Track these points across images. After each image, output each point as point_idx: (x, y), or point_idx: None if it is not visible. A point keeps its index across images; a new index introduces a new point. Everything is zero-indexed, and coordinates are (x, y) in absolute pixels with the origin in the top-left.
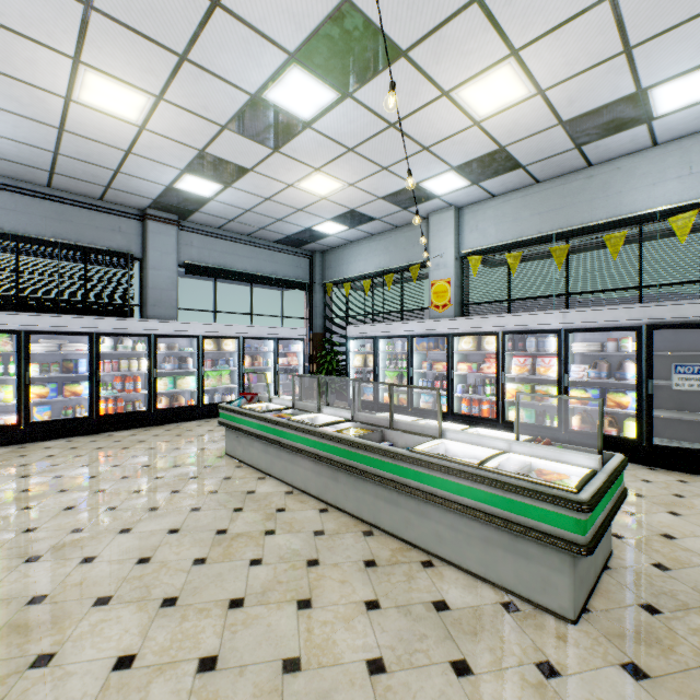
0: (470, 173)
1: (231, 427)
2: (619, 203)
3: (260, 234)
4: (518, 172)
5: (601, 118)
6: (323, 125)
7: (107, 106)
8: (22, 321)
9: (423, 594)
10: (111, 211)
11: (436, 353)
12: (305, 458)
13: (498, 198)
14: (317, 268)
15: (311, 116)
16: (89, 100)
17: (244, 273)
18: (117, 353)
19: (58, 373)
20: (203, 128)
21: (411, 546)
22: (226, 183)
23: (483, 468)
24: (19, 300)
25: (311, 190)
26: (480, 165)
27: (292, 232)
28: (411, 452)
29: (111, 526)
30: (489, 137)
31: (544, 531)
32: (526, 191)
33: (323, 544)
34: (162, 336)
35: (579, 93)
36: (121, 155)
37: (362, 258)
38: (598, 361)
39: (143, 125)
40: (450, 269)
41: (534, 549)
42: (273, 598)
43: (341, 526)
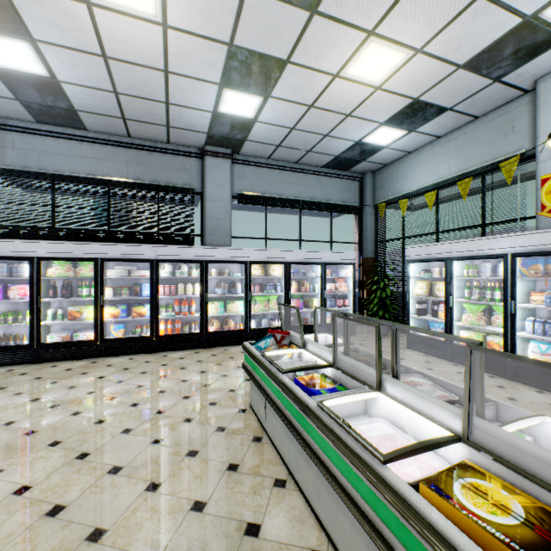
0: None
1: (251, 377)
2: None
3: (308, 159)
4: None
5: None
6: None
7: None
8: (98, 249)
9: None
10: (176, 152)
11: None
12: None
13: None
14: (367, 190)
15: None
16: None
17: (293, 200)
18: (178, 278)
19: (127, 296)
20: None
21: None
22: (265, 92)
23: None
24: (107, 233)
25: (361, 78)
26: None
27: (340, 150)
28: None
29: None
30: None
31: None
32: None
33: None
34: (212, 262)
35: None
36: (163, 79)
37: (423, 169)
38: None
39: (164, 20)
40: None
41: None
42: None
43: None
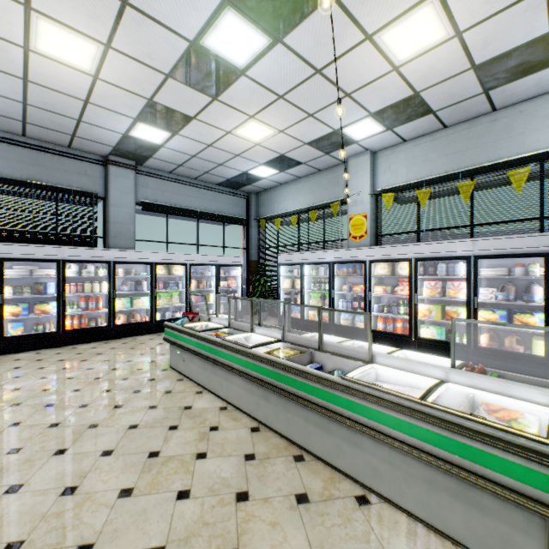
0: (386, 119)
1: (173, 343)
2: (522, 143)
3: (205, 178)
4: (429, 117)
5: (511, 61)
6: (256, 72)
7: (62, 56)
8: None
9: (362, 545)
10: (78, 157)
11: (354, 277)
12: (238, 377)
13: (408, 143)
14: (253, 206)
15: (245, 63)
16: (45, 49)
17: (191, 211)
18: (82, 277)
19: (29, 294)
20: (150, 77)
21: (343, 475)
22: (174, 130)
23: (427, 404)
24: None
25: (246, 137)
26: (395, 111)
27: (231, 175)
28: (344, 379)
29: (48, 446)
30: (406, 82)
31: (507, 485)
32: (434, 136)
33: (253, 471)
34: (120, 262)
35: (494, 34)
36: (81, 105)
37: (290, 197)
38: (506, 285)
39: (96, 74)
40: (366, 205)
41: (490, 501)
42: (197, 548)
43: (272, 449)
